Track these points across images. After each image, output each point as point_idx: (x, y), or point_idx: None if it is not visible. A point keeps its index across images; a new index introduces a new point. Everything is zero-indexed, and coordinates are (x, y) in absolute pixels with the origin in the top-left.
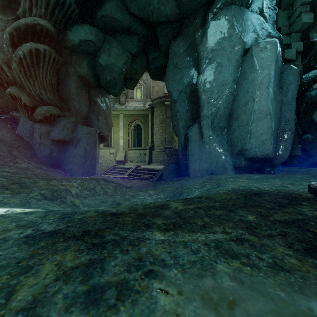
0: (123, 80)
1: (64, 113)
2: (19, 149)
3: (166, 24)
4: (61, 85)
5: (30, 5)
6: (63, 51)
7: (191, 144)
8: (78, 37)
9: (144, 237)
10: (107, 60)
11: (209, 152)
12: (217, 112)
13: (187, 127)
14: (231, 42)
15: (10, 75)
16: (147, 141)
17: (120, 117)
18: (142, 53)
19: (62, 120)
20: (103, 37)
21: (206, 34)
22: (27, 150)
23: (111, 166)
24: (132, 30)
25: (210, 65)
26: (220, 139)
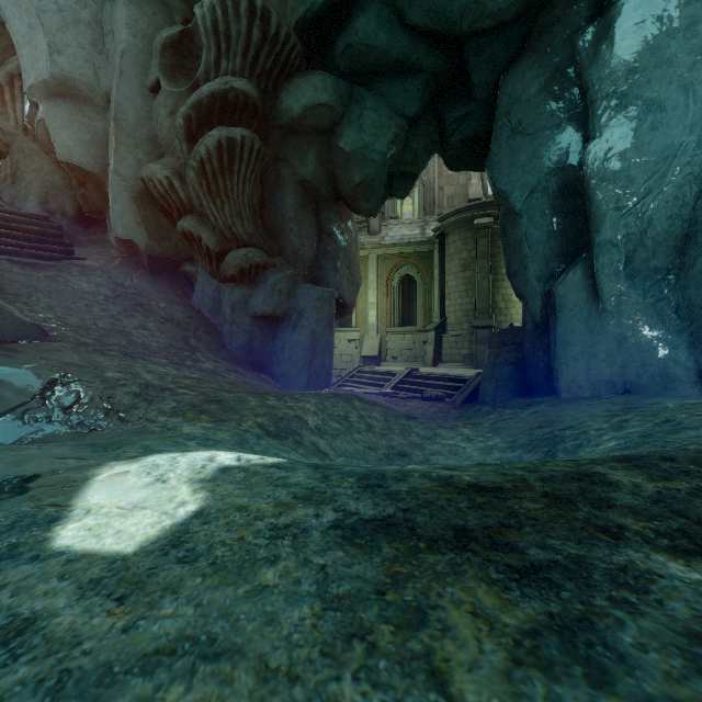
0: (386, 181)
1: (273, 260)
2: (198, 334)
3: (491, 33)
4: (267, 204)
5: (218, 56)
6: (272, 136)
7: (565, 318)
8: (300, 101)
9: (636, 565)
10: (355, 141)
11: (619, 337)
12: (646, 232)
13: (551, 275)
14: (692, 39)
15: (184, 195)
16: (429, 312)
17: (369, 261)
18: (429, 113)
19: (270, 275)
20: (348, 93)
21: (612, 33)
22: (210, 337)
23: (353, 368)
24: (410, 66)
25: (624, 110)
26: (654, 303)
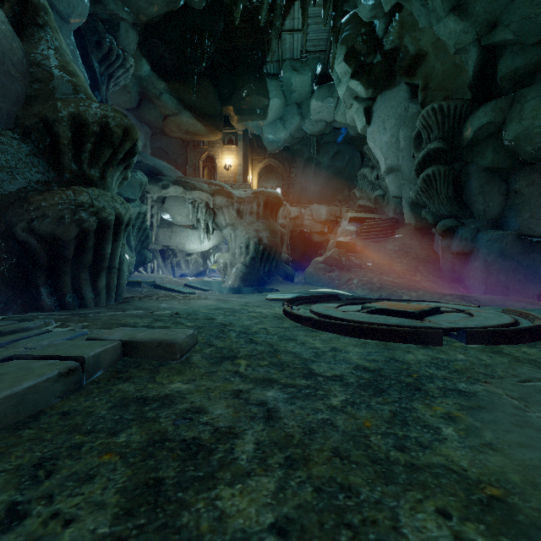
0: None
1: (464, 221)
2: (426, 264)
3: None
4: (464, 190)
5: (428, 134)
6: (463, 152)
7: None
8: (471, 130)
9: None
10: (515, 130)
11: None
12: None
13: None
14: None
15: (421, 201)
16: None
17: None
18: None
19: (460, 230)
20: (509, 102)
21: None
22: (433, 265)
23: None
24: None
25: None
26: None
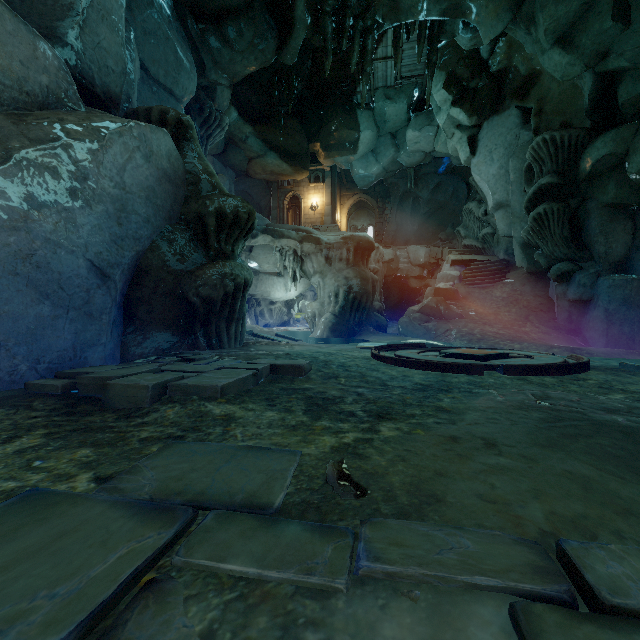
0: None
1: (582, 264)
2: (538, 313)
3: None
4: (583, 229)
5: (540, 167)
6: (581, 187)
7: None
8: (589, 162)
9: None
10: (639, 162)
11: None
12: None
13: None
14: None
15: (533, 241)
16: None
17: None
18: None
19: (577, 275)
20: (632, 130)
21: None
22: (547, 314)
23: None
24: None
25: None
26: None
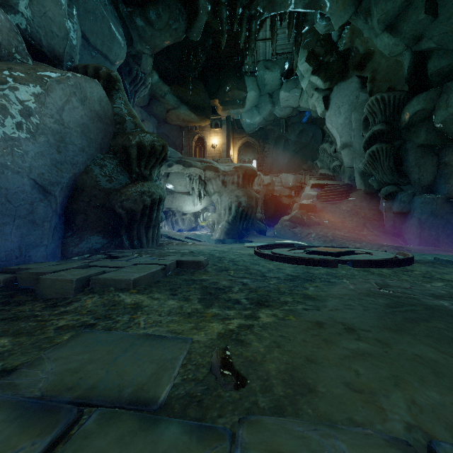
0: None
1: (403, 187)
2: (372, 221)
3: None
4: (403, 162)
5: (374, 118)
6: (402, 132)
7: None
8: (408, 115)
9: None
10: (443, 115)
11: None
12: None
13: None
14: None
15: (368, 171)
16: None
17: None
18: None
19: (399, 195)
20: (437, 93)
21: None
22: (378, 222)
23: None
24: None
25: None
26: None
